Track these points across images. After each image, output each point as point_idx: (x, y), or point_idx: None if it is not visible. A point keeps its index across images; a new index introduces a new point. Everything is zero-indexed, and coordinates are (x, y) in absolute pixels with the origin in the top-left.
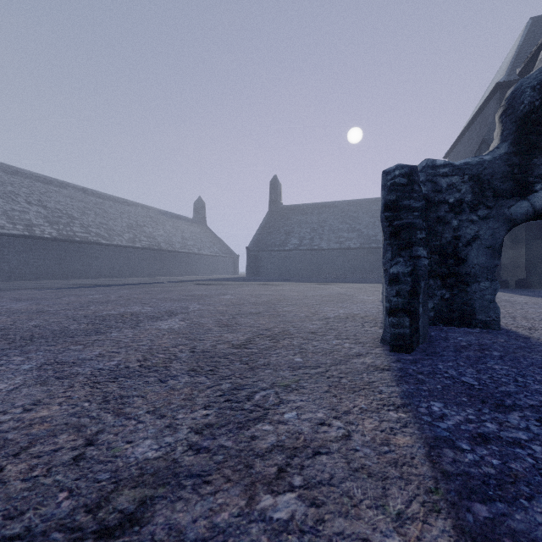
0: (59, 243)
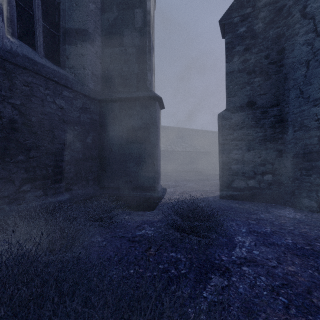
0: (211, 153)
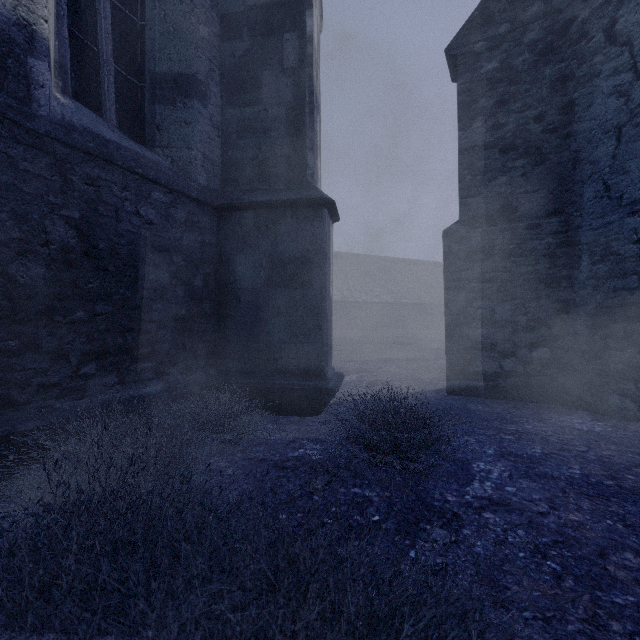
0: (432, 306)
